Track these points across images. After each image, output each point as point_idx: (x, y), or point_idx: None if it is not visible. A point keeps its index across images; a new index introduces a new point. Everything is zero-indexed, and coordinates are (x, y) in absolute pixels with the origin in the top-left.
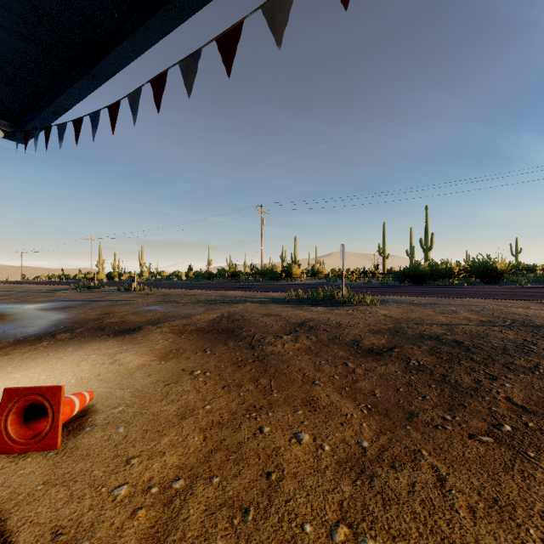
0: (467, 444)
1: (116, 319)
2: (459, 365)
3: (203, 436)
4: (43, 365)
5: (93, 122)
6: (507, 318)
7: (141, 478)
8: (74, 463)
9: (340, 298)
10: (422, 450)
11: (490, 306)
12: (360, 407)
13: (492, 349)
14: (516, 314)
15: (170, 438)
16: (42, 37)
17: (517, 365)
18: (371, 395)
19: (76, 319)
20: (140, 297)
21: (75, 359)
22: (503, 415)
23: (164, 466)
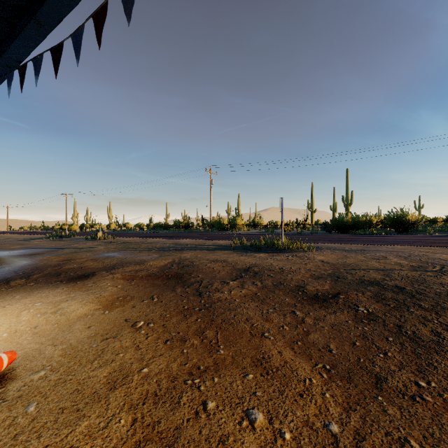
0: None
1: (75, 265)
2: (410, 314)
3: (132, 417)
4: None
5: (38, 68)
6: (435, 263)
7: None
8: None
9: (280, 245)
10: (410, 440)
11: (414, 252)
12: (318, 368)
13: (437, 296)
14: (442, 260)
15: (89, 422)
16: None
17: None
18: (326, 351)
19: (38, 265)
20: (103, 245)
21: (18, 307)
22: None
23: None
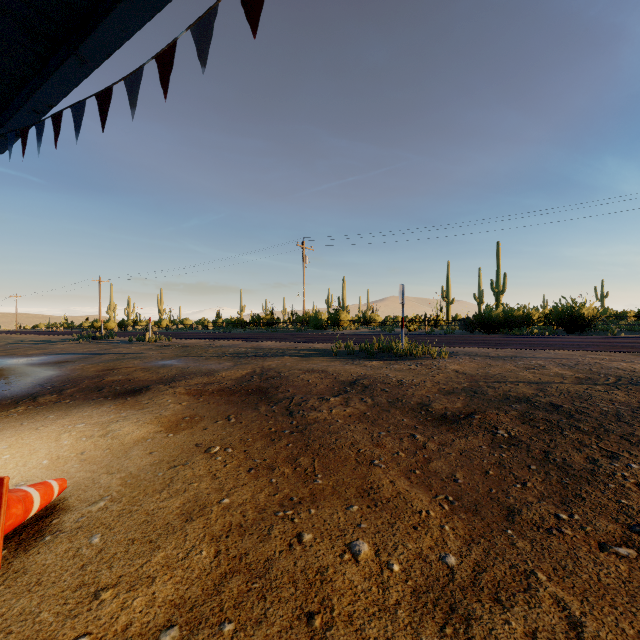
0: (600, 559)
1: (120, 376)
2: (563, 438)
3: (215, 549)
4: (11, 439)
5: (80, 118)
6: (609, 374)
7: (112, 627)
8: (14, 599)
9: (400, 350)
10: (537, 572)
11: (584, 359)
12: (438, 500)
13: (602, 415)
14: (620, 370)
15: (166, 553)
16: (11, 3)
17: (639, 436)
18: (450, 481)
19: (70, 376)
20: (155, 350)
21: (55, 430)
22: (639, 511)
23: (151, 602)
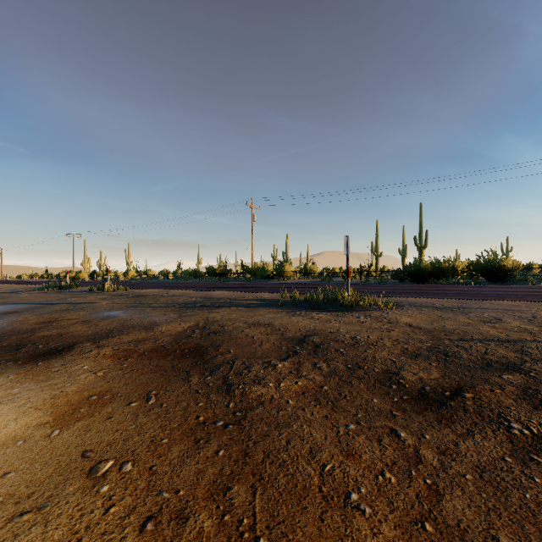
0: None
1: (54, 330)
2: None
3: None
4: None
5: None
6: None
7: None
8: None
9: (346, 301)
10: None
11: (538, 311)
12: None
13: None
14: None
15: None
16: None
17: None
18: None
19: (2, 330)
20: (109, 299)
21: None
22: None
23: None
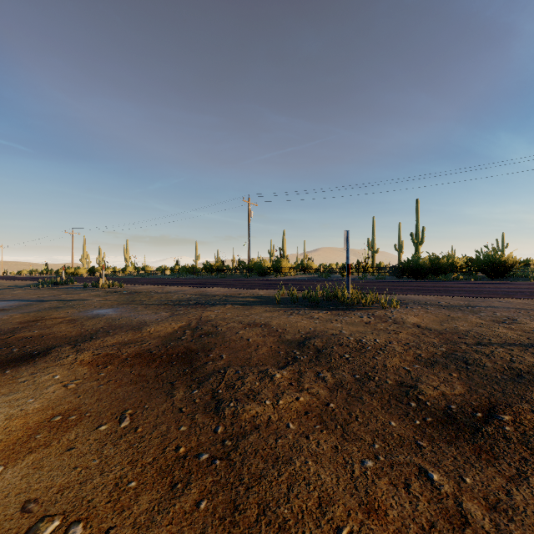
0: None
1: (36, 331)
2: None
3: None
4: None
5: None
6: None
7: None
8: None
9: (346, 299)
10: None
11: None
12: None
13: None
14: None
15: None
16: None
17: None
18: None
19: None
20: (101, 296)
21: None
22: None
23: None
